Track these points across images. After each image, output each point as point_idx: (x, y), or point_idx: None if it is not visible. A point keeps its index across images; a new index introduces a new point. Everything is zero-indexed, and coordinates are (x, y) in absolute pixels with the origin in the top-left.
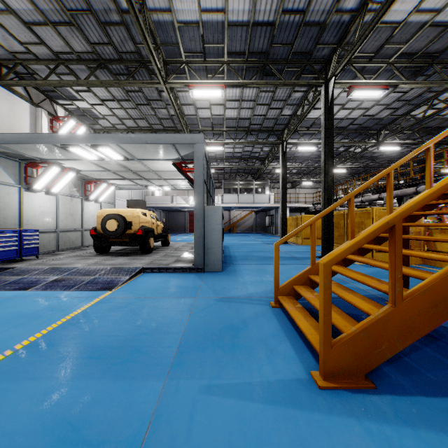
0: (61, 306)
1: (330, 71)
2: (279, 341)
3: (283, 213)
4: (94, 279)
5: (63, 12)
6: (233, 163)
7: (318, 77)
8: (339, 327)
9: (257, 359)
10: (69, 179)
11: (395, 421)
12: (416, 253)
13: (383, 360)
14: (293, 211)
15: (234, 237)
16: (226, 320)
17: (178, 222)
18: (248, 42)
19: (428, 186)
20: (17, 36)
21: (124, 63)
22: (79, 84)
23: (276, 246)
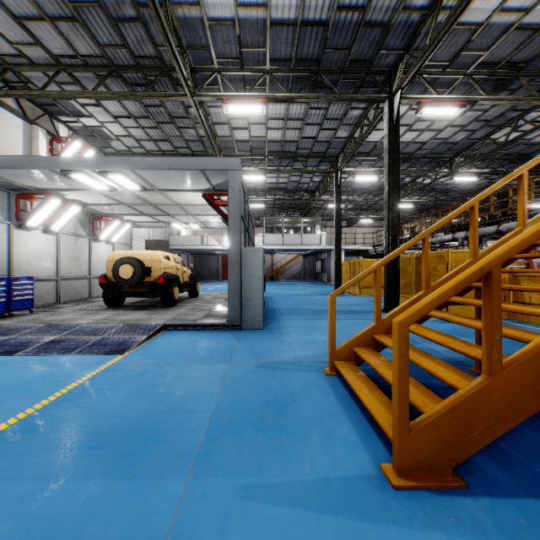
0: (57, 376)
1: (395, 83)
2: (338, 422)
3: (337, 257)
4: (101, 340)
5: (64, 4)
6: (276, 196)
7: (381, 90)
8: (417, 404)
9: (310, 447)
10: (73, 214)
11: (497, 535)
12: (512, 307)
13: (476, 450)
14: (349, 254)
15: (278, 286)
16: (269, 394)
17: (210, 267)
18: (296, 46)
19: (520, 223)
20: (6, 34)
21: (142, 70)
22: (85, 96)
23: (332, 298)
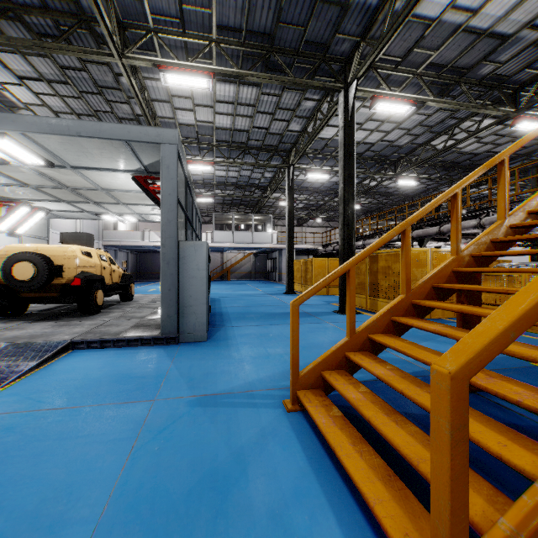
0: None
1: (350, 73)
2: (313, 515)
3: (289, 256)
4: None
5: None
6: (226, 191)
7: (335, 81)
8: None
9: None
10: None
11: None
12: None
13: None
14: (300, 253)
15: (228, 286)
16: (204, 459)
17: (154, 266)
18: (246, 13)
19: (502, 215)
20: None
21: (52, 15)
22: None
23: (295, 307)
